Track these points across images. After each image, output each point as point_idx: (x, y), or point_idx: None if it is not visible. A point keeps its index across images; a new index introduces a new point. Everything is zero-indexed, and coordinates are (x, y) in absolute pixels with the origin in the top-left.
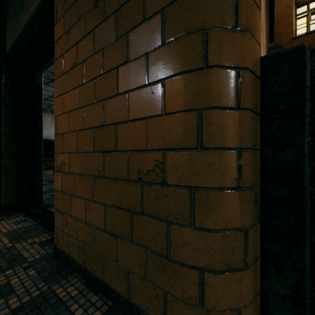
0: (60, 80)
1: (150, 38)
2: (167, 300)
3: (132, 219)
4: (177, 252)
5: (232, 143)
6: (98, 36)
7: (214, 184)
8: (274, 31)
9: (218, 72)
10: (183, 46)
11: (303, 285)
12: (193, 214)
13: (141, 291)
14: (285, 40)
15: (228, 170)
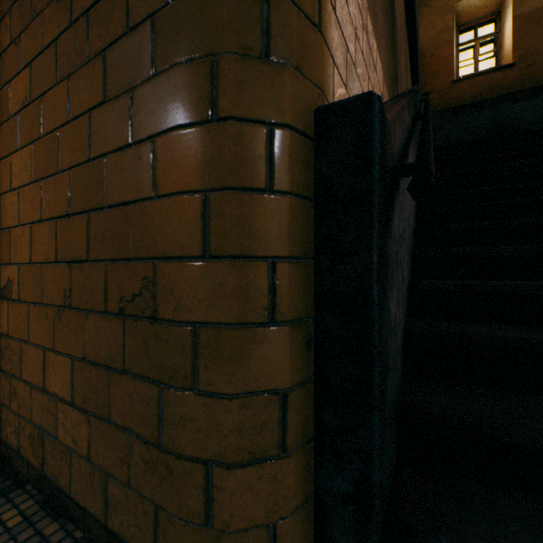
0: (5, 129)
1: (136, 62)
2: (160, 520)
3: (111, 382)
4: (173, 435)
5: (259, 248)
6: (63, 52)
7: (228, 317)
8: (425, 68)
9: (234, 128)
10: (181, 80)
11: (370, 477)
12: (197, 369)
13: (123, 507)
14: (442, 83)
15: (253, 293)
